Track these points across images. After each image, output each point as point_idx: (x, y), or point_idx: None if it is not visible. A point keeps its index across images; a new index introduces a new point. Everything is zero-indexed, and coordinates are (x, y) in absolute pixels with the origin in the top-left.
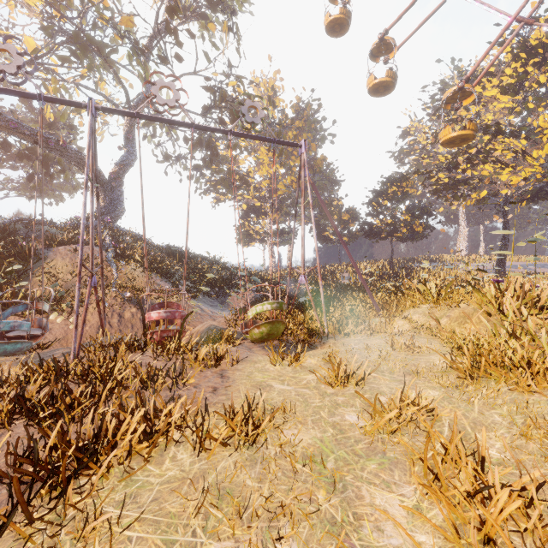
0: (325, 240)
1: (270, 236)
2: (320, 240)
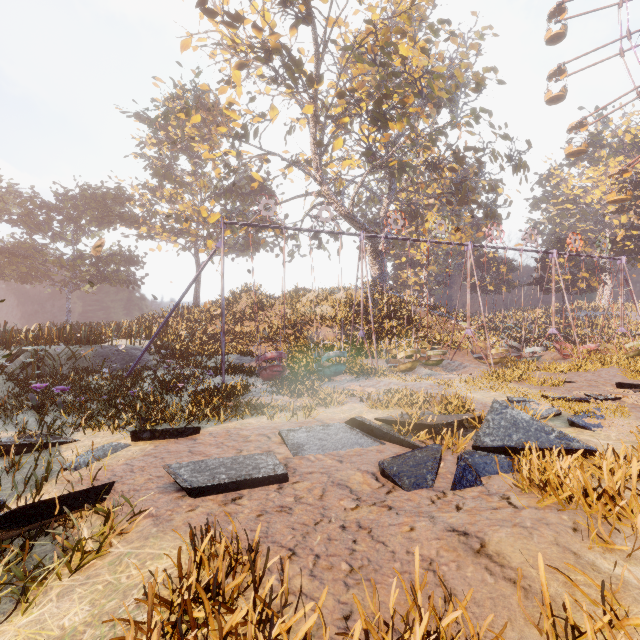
0: (484, 290)
1: (426, 287)
2: (476, 290)
